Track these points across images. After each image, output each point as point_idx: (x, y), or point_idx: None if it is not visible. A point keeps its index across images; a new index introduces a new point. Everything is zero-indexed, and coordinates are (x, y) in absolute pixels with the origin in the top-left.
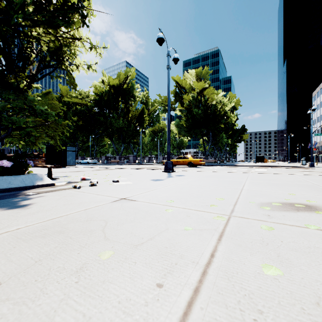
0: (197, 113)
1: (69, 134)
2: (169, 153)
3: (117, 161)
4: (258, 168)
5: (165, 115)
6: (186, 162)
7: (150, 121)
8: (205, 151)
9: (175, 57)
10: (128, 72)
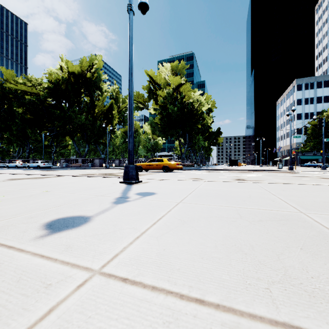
0: (173, 111)
1: (16, 131)
2: (131, 151)
3: (79, 164)
4: (243, 173)
5: (138, 114)
6: (161, 165)
7: (121, 120)
8: (181, 154)
9: (142, 0)
10: (93, 60)
